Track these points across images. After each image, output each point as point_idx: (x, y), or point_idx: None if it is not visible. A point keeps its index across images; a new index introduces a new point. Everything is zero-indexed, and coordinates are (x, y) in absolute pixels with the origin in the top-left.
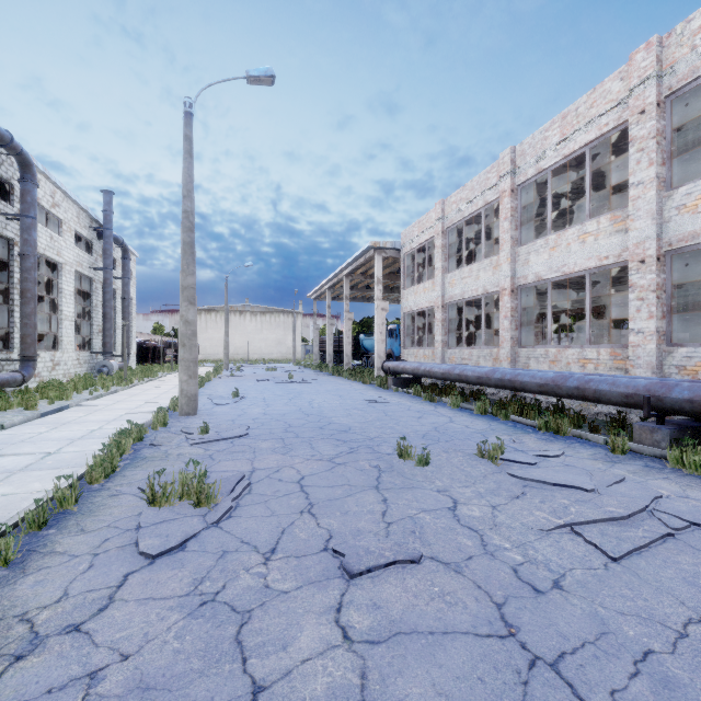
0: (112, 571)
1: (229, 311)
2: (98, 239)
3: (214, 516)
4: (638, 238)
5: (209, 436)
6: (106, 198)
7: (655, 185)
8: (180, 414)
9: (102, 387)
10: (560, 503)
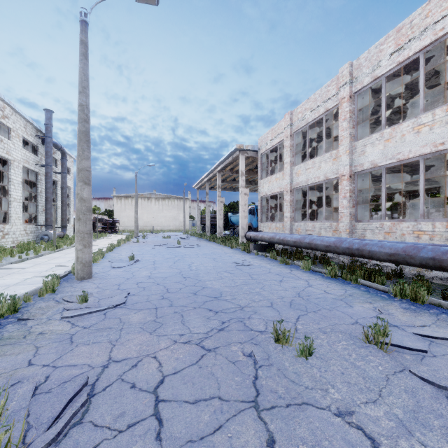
0: None
1: (140, 197)
2: (42, 144)
3: None
4: None
5: (87, 305)
6: (47, 115)
7: None
8: (75, 278)
9: (34, 251)
10: None
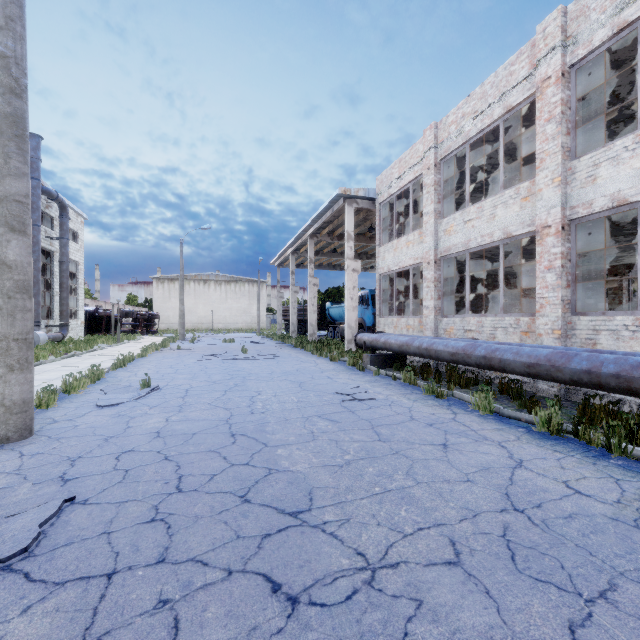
0: None
1: (193, 280)
2: None
3: None
4: None
5: None
6: (32, 143)
7: None
8: None
9: None
10: None
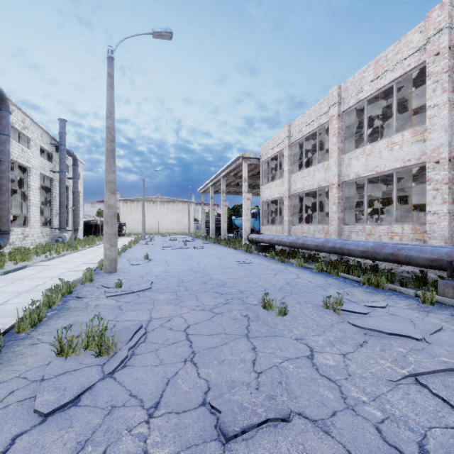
0: (3, 432)
1: (146, 201)
2: (56, 152)
3: (110, 366)
4: (433, 145)
5: (122, 290)
6: (61, 124)
7: (447, 106)
8: (104, 272)
9: (55, 252)
10: (398, 351)
